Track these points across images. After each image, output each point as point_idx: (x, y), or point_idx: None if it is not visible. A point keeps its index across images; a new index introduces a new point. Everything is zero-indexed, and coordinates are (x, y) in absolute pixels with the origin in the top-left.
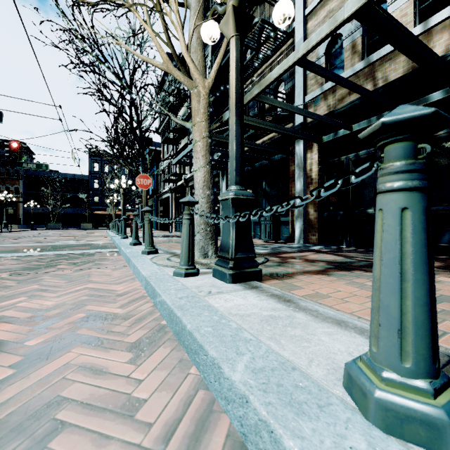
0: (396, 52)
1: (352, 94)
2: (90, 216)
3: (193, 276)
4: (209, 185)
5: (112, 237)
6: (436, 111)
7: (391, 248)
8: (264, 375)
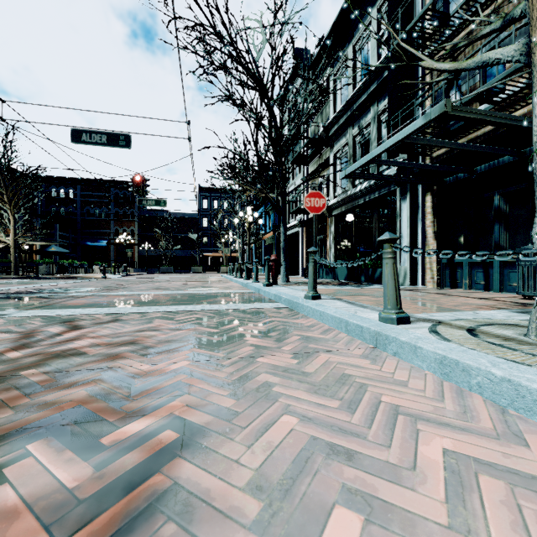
0: None
1: None
2: (199, 259)
3: None
4: None
5: (249, 284)
6: None
7: None
8: None
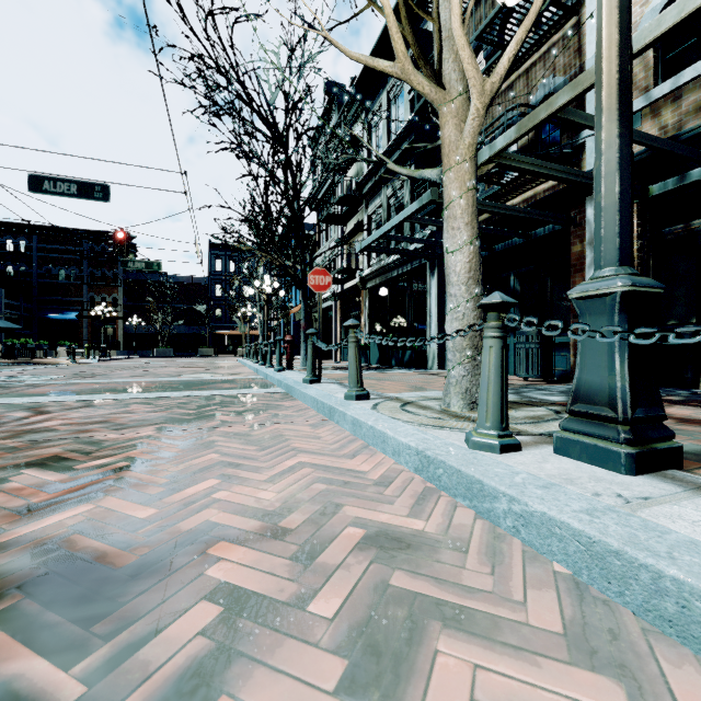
0: None
1: None
2: (210, 338)
3: (514, 451)
4: (478, 278)
5: (259, 369)
6: None
7: None
8: None
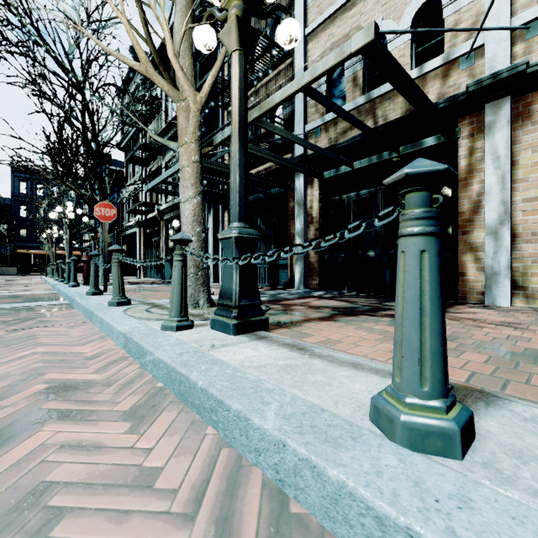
0: (395, 92)
1: (354, 129)
2: (13, 257)
3: (187, 329)
4: (201, 221)
5: (55, 285)
6: (448, 168)
7: (412, 286)
8: (296, 420)
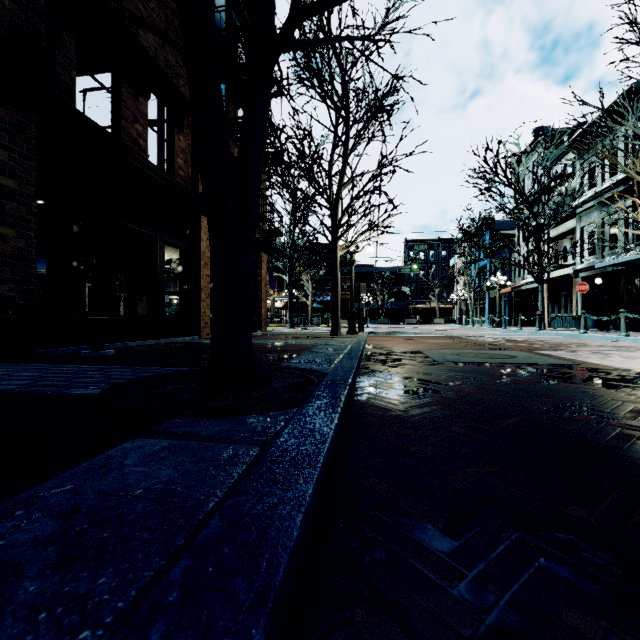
0: None
1: None
2: (405, 311)
3: None
4: None
5: (519, 330)
6: None
7: None
8: None
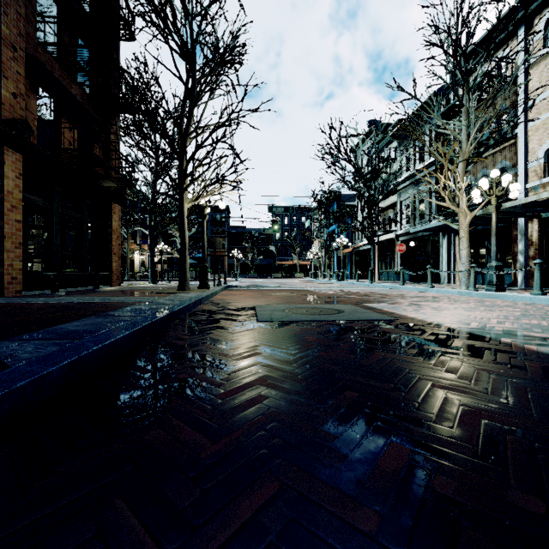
0: None
1: None
2: (273, 267)
3: (476, 291)
4: (469, 256)
5: (356, 282)
6: (540, 262)
7: (535, 276)
8: (516, 295)
